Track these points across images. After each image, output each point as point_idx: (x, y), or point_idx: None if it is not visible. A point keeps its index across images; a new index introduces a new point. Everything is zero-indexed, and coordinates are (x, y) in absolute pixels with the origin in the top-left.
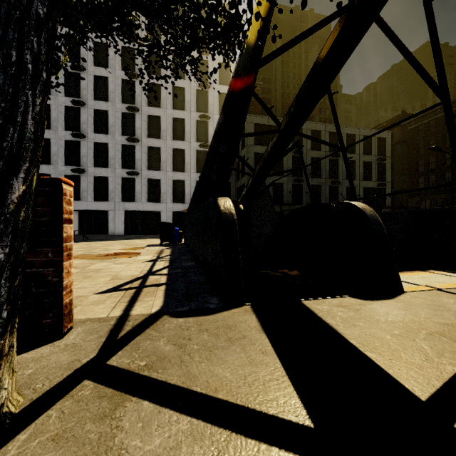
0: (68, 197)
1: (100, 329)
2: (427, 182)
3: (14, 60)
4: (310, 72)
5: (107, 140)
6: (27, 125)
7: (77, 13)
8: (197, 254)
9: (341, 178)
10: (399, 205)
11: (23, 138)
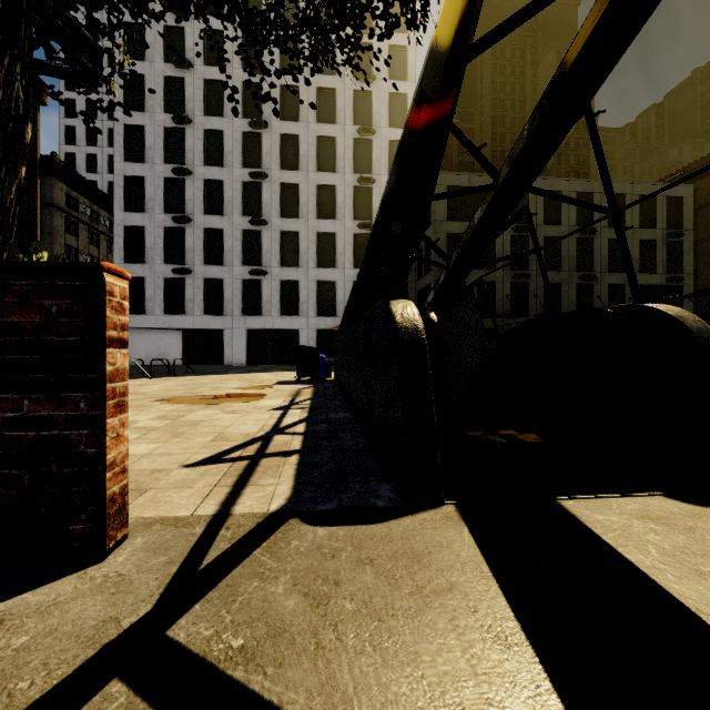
0: (116, 299)
1: (173, 544)
2: None
3: None
4: (556, 73)
5: (221, 224)
6: None
7: None
8: (353, 399)
9: (598, 270)
10: (708, 315)
11: None
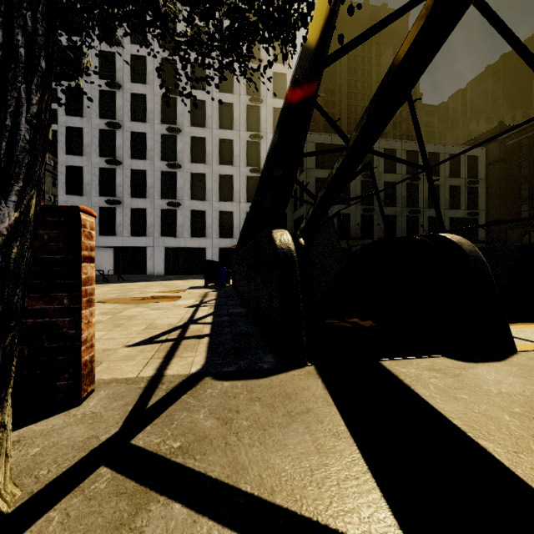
0: (88, 230)
1: (126, 394)
2: (532, 210)
3: (1, 42)
4: (386, 73)
5: (145, 166)
6: (20, 131)
7: (100, 3)
8: (247, 299)
9: (422, 206)
10: (495, 239)
11: (15, 148)
